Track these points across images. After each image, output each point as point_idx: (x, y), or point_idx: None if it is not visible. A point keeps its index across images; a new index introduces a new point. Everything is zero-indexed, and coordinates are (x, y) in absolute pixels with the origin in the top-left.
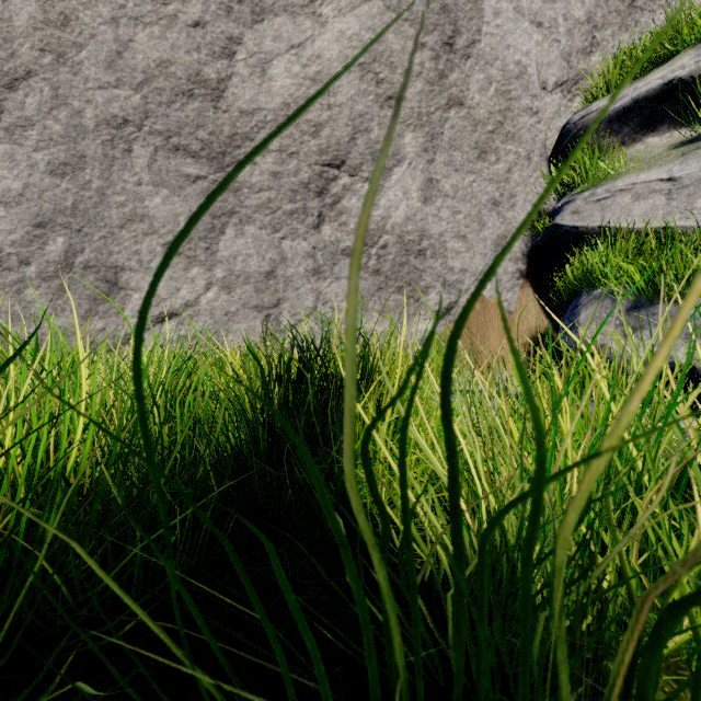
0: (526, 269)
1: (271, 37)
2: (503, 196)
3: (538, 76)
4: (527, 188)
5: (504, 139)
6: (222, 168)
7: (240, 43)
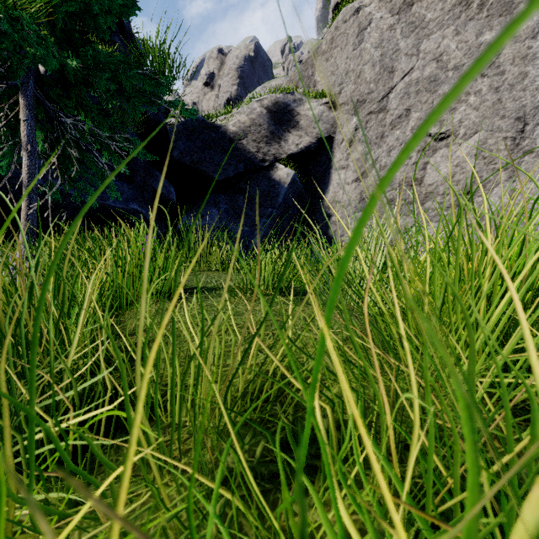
0: None
1: (439, 157)
2: None
3: None
4: None
5: None
6: (422, 205)
7: (428, 163)
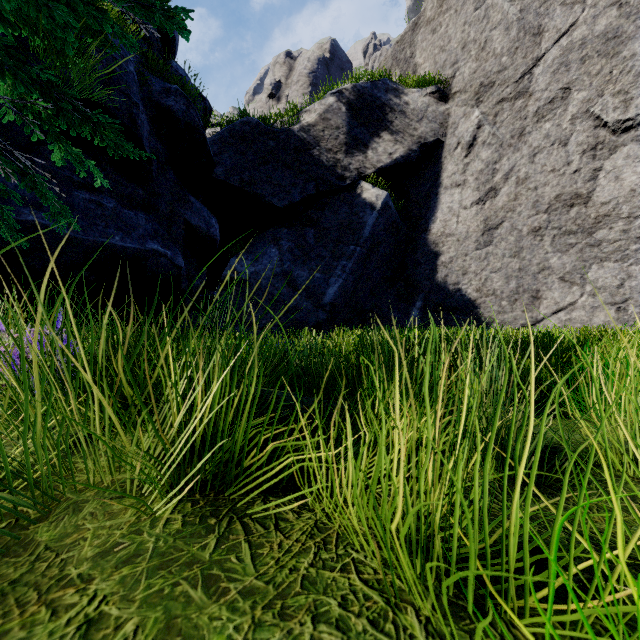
0: None
1: (621, 159)
2: None
3: None
4: None
5: None
6: (590, 235)
7: (600, 169)
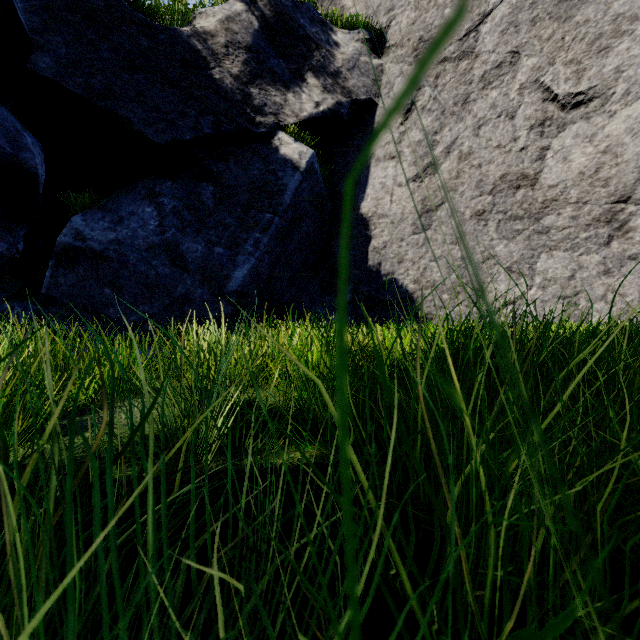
0: None
1: (570, 138)
2: None
3: None
4: None
5: None
6: (537, 221)
7: (548, 148)
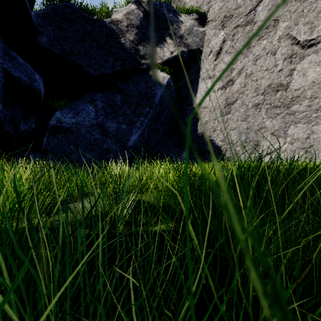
0: None
1: (307, 63)
2: None
3: None
4: None
5: None
6: (288, 108)
7: (294, 69)
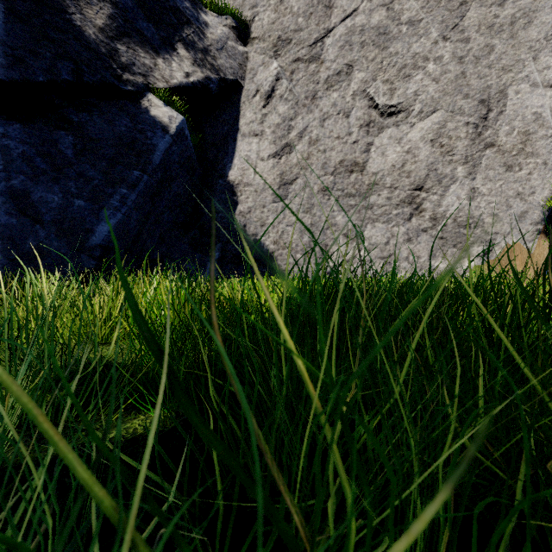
0: (544, 229)
1: (386, 138)
2: (524, 189)
3: (551, 114)
4: (544, 181)
5: (525, 157)
6: (365, 199)
7: (372, 144)
